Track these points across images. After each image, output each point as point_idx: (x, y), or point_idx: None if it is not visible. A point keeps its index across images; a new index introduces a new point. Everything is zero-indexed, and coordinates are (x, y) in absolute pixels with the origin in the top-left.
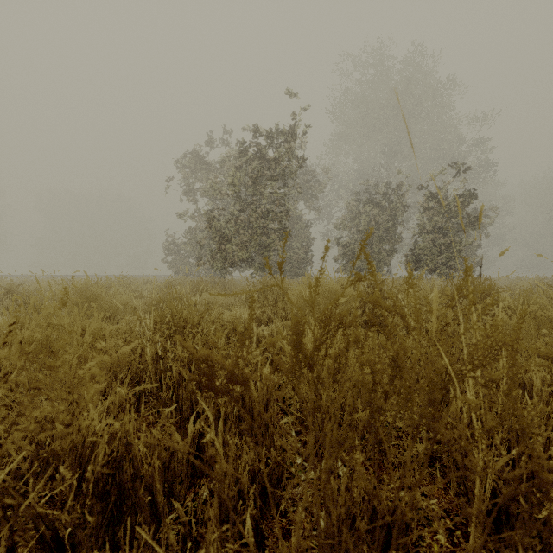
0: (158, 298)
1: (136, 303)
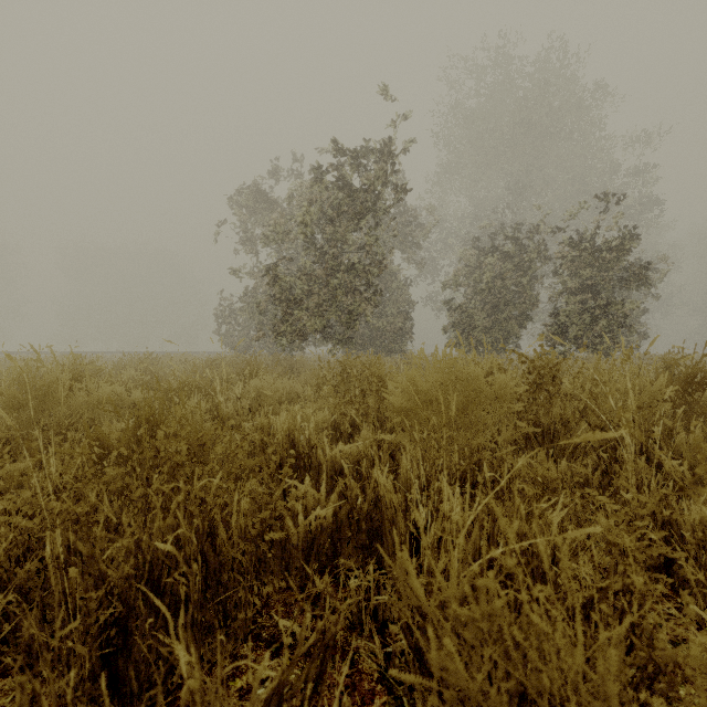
0: (175, 388)
1: (134, 398)
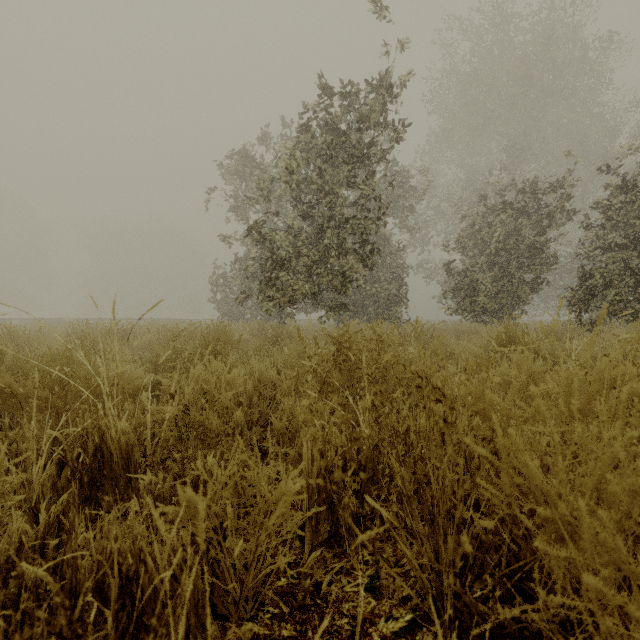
0: (25, 392)
1: None
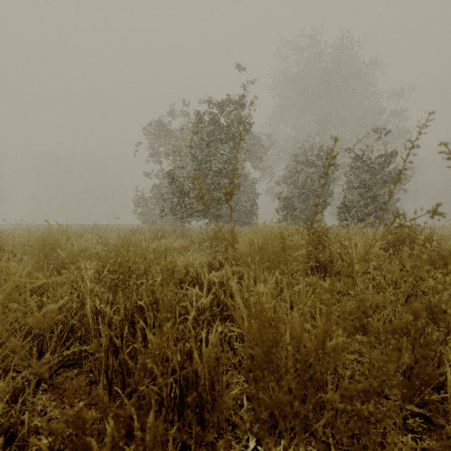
0: (120, 244)
1: (98, 249)
